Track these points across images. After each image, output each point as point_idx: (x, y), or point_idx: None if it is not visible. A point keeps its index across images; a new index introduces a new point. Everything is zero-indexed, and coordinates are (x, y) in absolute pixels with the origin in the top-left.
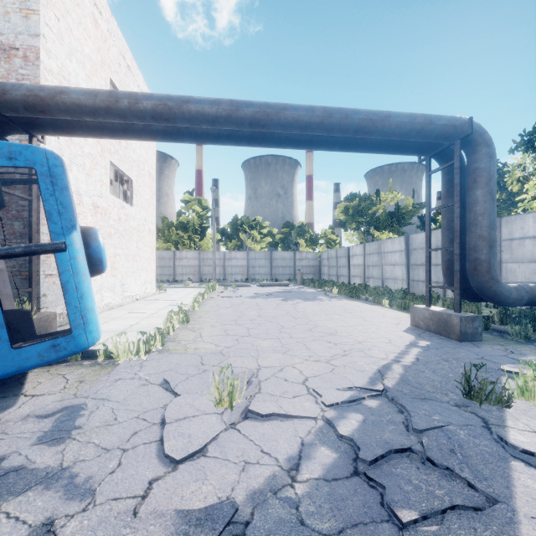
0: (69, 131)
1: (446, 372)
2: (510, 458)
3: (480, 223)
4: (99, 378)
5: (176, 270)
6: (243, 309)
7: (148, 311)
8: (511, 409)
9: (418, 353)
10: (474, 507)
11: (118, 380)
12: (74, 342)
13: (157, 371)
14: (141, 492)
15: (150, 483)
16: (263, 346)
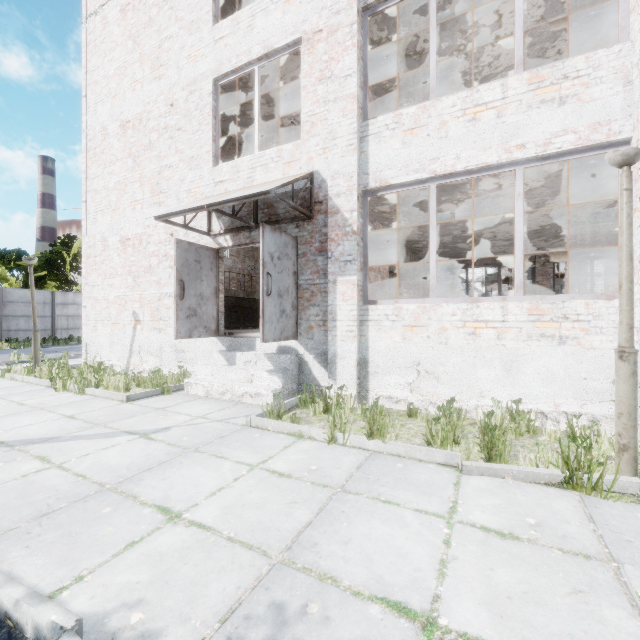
0: None
1: None
2: None
3: None
4: None
5: None
6: None
7: None
8: None
9: None
10: None
11: None
12: None
13: None
14: None
15: None
16: None
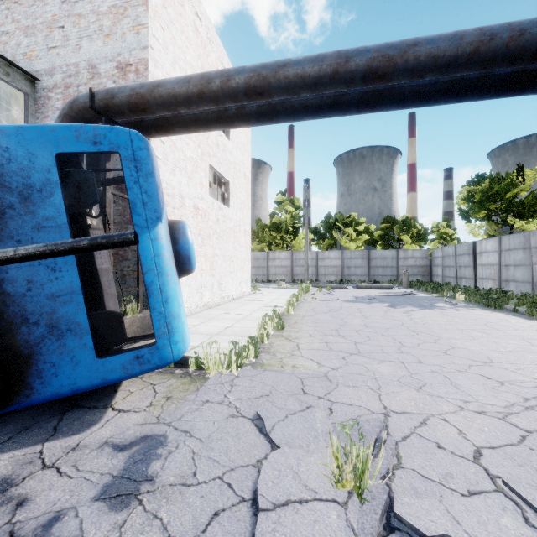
0: (169, 130)
1: None
2: None
3: None
4: (186, 395)
5: (269, 271)
6: (343, 315)
7: (243, 312)
8: None
9: None
10: None
11: (205, 403)
12: (158, 355)
13: (249, 395)
14: None
15: None
16: (382, 372)
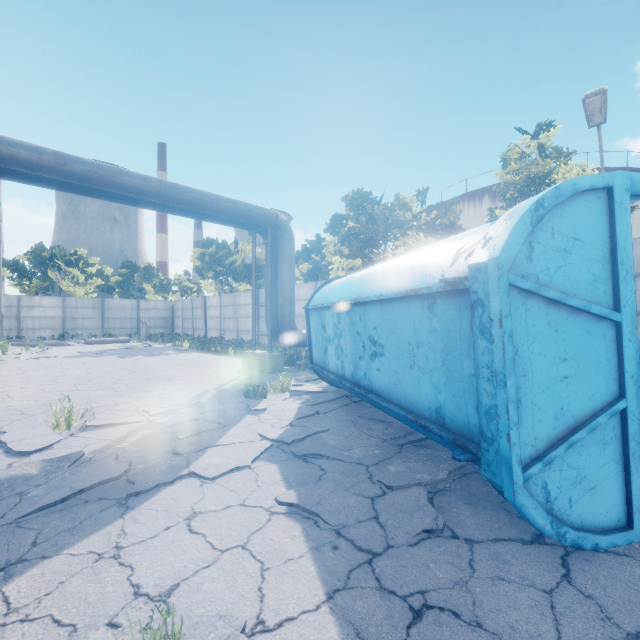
0: None
1: (244, 389)
2: (248, 414)
3: (285, 288)
4: None
5: None
6: (63, 369)
7: None
8: (267, 399)
9: (235, 383)
10: (217, 428)
11: None
12: None
13: None
14: (4, 468)
15: (10, 464)
16: (96, 395)
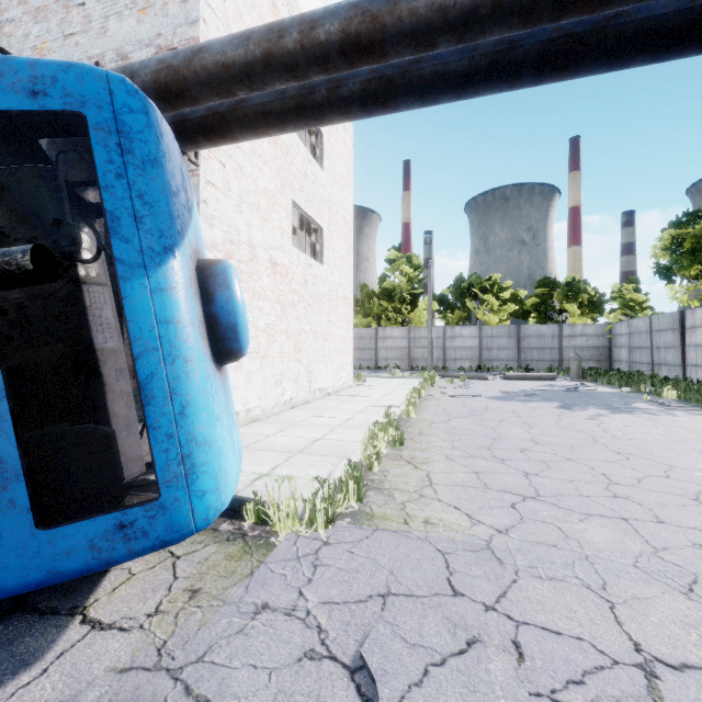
0: (223, 133)
1: None
2: None
3: None
4: (227, 588)
5: (378, 354)
6: (493, 422)
7: (341, 414)
8: None
9: None
10: None
11: (260, 611)
12: (163, 519)
13: (345, 594)
14: None
15: None
16: (596, 543)
